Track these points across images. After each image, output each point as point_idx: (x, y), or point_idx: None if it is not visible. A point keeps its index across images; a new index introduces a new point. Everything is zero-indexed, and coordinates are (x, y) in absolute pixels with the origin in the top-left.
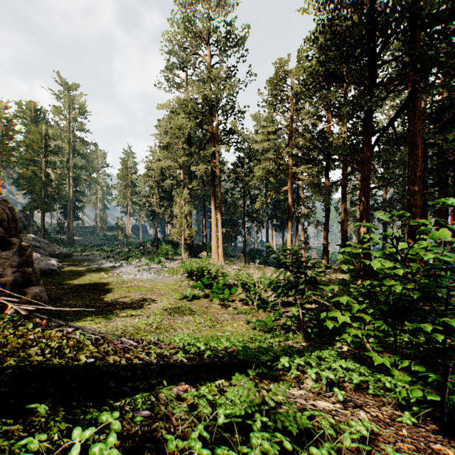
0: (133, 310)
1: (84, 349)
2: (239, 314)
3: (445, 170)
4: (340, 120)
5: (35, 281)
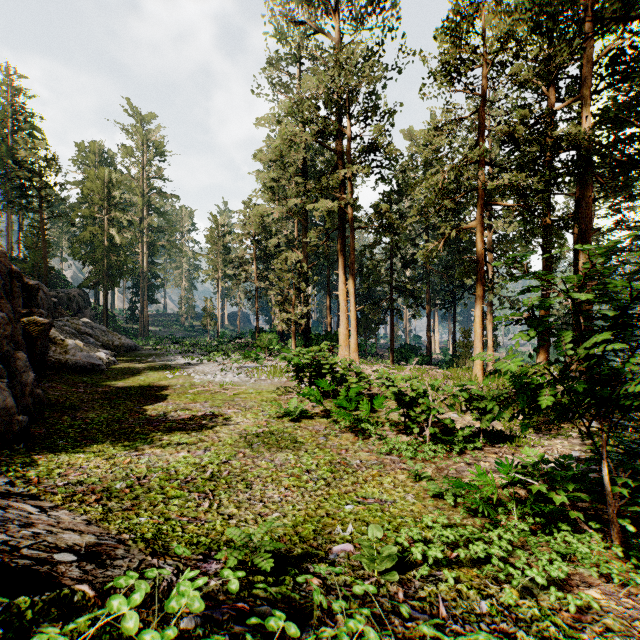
0: (185, 434)
1: None
2: (394, 454)
3: None
4: (576, 97)
5: (2, 372)
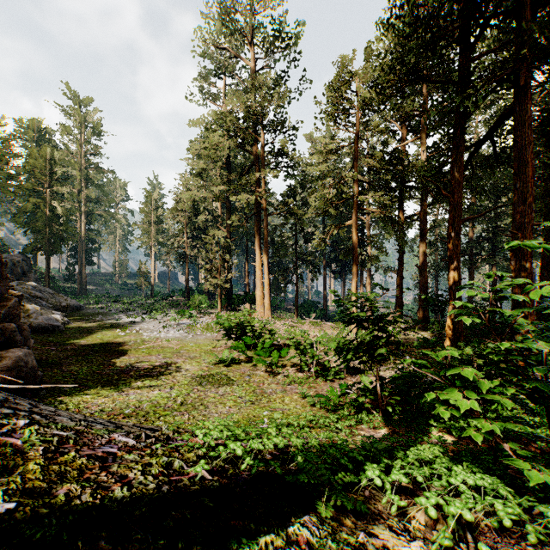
0: (152, 378)
1: (15, 471)
2: (292, 384)
3: None
4: (418, 137)
5: (21, 341)
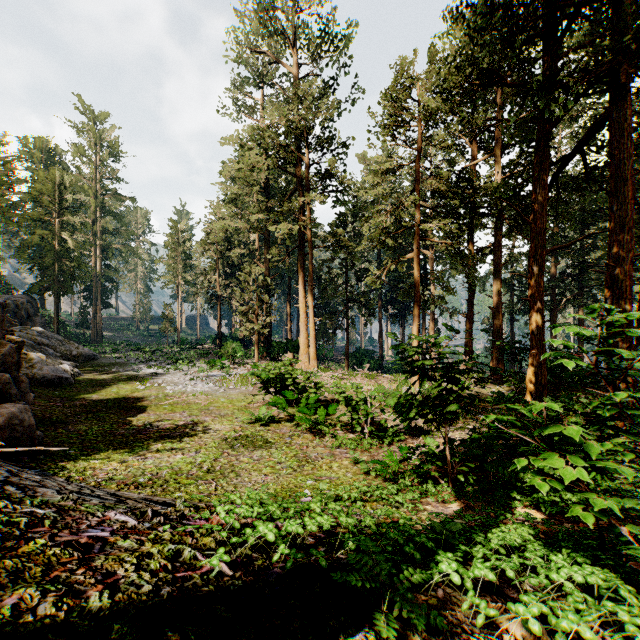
0: (175, 440)
1: None
2: (342, 447)
3: None
4: (491, 154)
5: (18, 395)
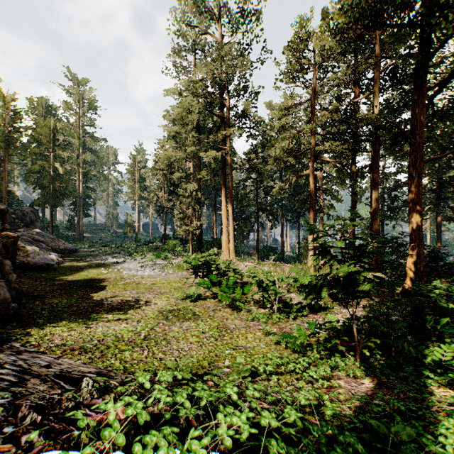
0: (123, 312)
1: None
2: (255, 320)
3: None
4: (370, 93)
5: None
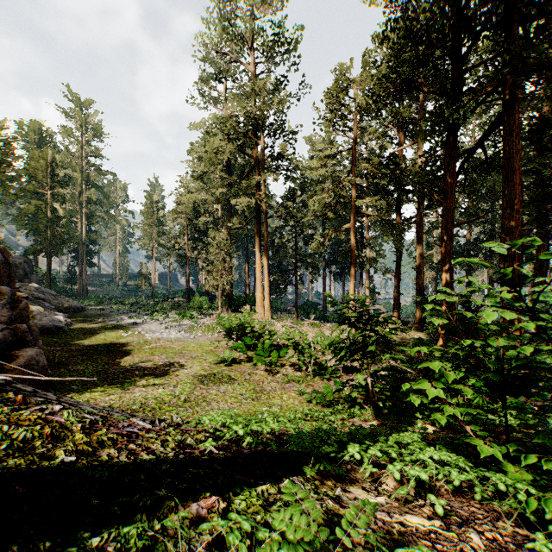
0: (156, 377)
1: (66, 439)
2: (291, 383)
3: (545, 203)
4: (414, 142)
5: (32, 341)
